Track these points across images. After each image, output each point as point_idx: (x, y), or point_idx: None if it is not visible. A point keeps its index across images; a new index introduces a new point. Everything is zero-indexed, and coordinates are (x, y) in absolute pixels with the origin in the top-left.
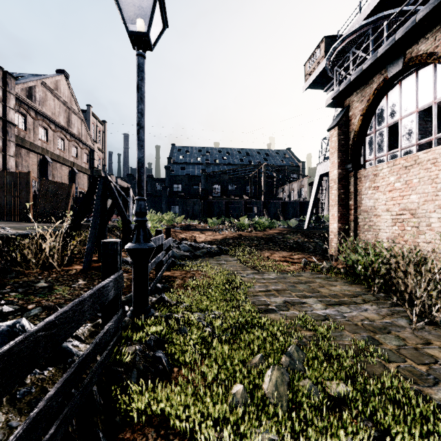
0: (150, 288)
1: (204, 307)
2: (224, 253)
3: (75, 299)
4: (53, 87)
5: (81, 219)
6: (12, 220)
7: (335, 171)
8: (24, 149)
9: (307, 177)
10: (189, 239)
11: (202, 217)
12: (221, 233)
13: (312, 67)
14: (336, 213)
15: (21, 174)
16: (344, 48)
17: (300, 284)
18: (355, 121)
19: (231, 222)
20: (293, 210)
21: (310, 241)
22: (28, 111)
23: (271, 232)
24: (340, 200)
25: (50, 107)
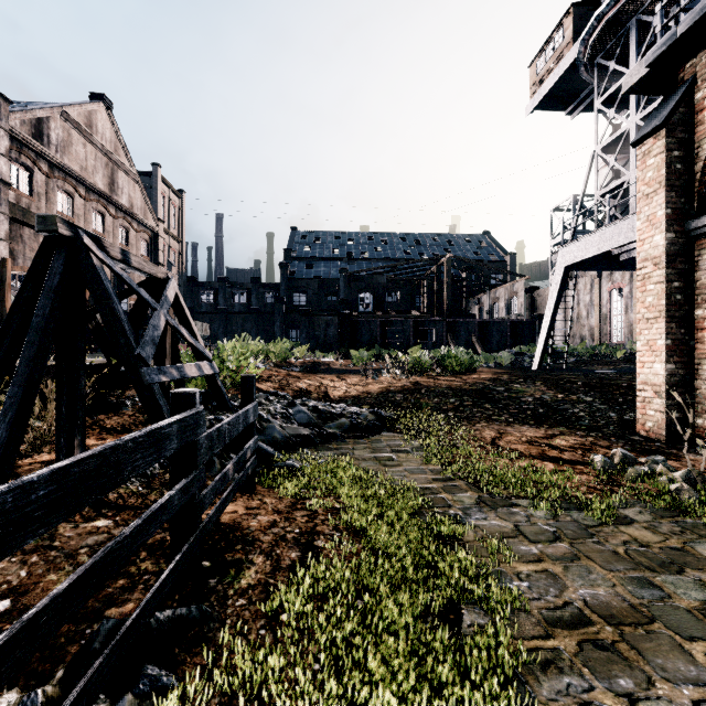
0: None
1: None
2: (387, 427)
3: None
4: (83, 123)
5: (14, 353)
6: None
7: (659, 238)
8: (29, 229)
9: (524, 278)
10: (315, 392)
11: (341, 348)
12: (378, 379)
13: (546, 66)
14: (662, 339)
15: None
16: (619, 15)
17: (666, 576)
18: None
19: (390, 356)
20: (499, 335)
21: (572, 399)
22: (36, 161)
23: (478, 378)
24: (673, 307)
25: (78, 156)
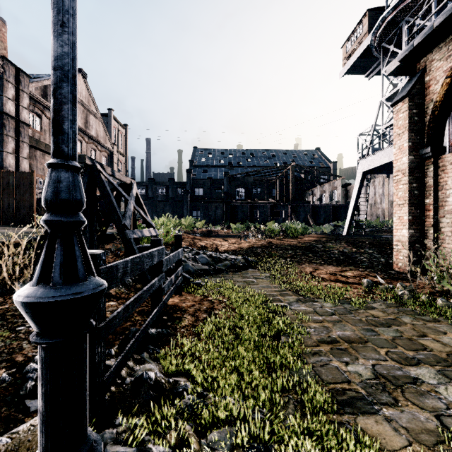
0: (122, 356)
1: (229, 413)
2: (252, 267)
3: (1, 362)
4: None
5: None
6: (15, 225)
7: (405, 159)
8: (39, 151)
9: (341, 178)
10: (210, 247)
11: (224, 222)
12: (247, 240)
13: (352, 48)
14: (406, 216)
15: (25, 174)
16: (395, 18)
17: (381, 328)
18: (437, 87)
19: (256, 227)
20: (324, 214)
21: (361, 252)
22: (43, 111)
23: (307, 239)
24: (412, 198)
25: None
